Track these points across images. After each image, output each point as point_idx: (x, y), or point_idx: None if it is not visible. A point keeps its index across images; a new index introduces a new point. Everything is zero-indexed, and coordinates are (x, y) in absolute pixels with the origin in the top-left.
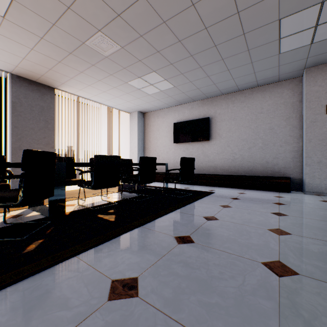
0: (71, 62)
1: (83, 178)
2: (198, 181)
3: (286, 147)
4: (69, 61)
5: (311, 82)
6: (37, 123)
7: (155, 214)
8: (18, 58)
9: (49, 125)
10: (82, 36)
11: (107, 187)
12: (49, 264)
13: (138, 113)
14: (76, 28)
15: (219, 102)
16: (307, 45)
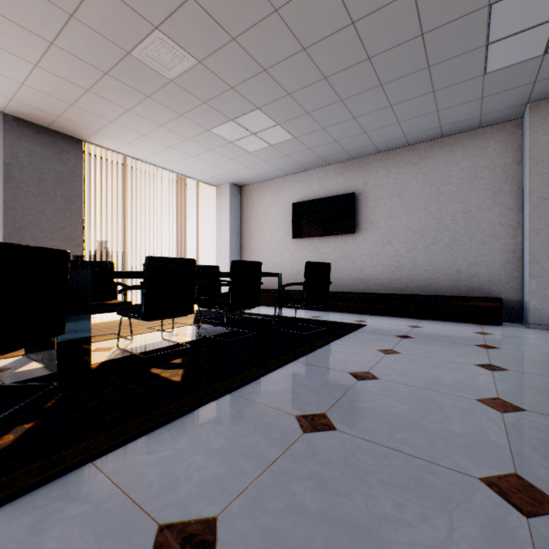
0: (109, 91)
1: (125, 300)
2: (336, 305)
3: (493, 244)
4: (104, 89)
5: (540, 127)
6: (51, 202)
7: (258, 368)
8: (13, 83)
9: (73, 206)
10: (125, 39)
11: (171, 316)
12: (31, 483)
13: (231, 187)
14: (114, 24)
15: (372, 166)
16: (537, 56)
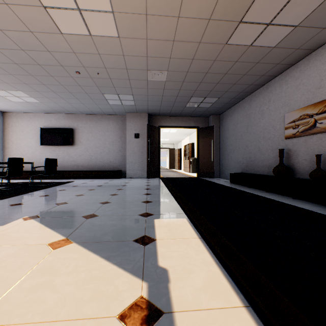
0: None
1: None
2: (63, 176)
3: (120, 153)
4: None
5: (129, 120)
6: None
7: (25, 192)
8: None
9: None
10: None
11: None
12: None
13: None
14: None
15: (81, 119)
16: (121, 105)
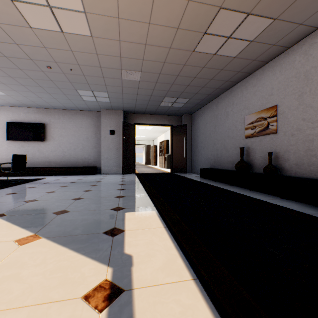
0: None
1: None
2: (34, 173)
3: (95, 149)
4: None
5: (104, 117)
6: None
7: None
8: None
9: None
10: None
11: None
12: None
13: None
14: None
15: (53, 113)
16: (96, 101)
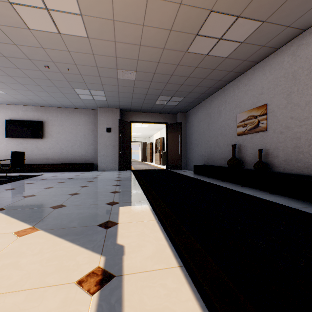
0: None
1: None
2: (32, 169)
3: (92, 146)
4: None
5: (101, 115)
6: None
7: None
8: None
9: None
10: None
11: None
12: None
13: None
14: None
15: (51, 111)
16: (93, 99)
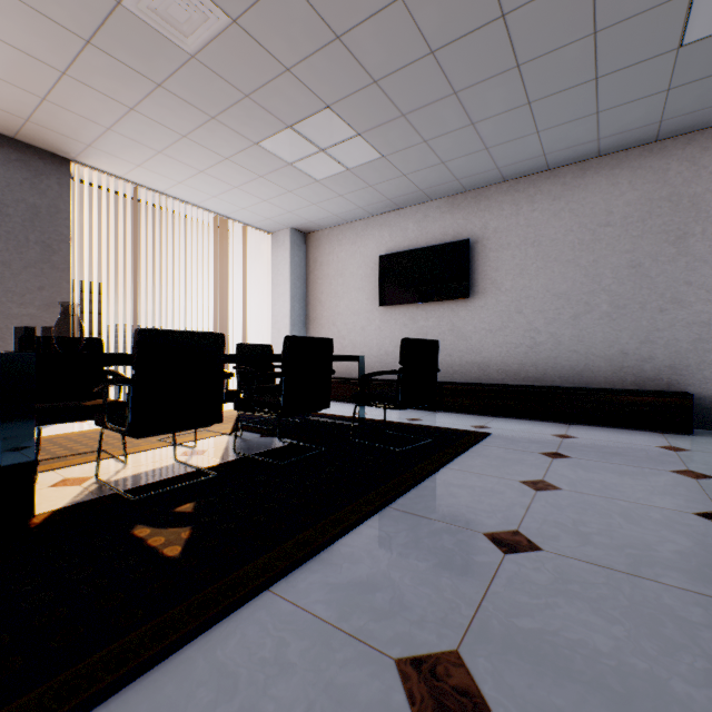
0: (97, 75)
1: (105, 401)
2: (442, 401)
3: (676, 313)
4: (90, 71)
5: None
6: (20, 249)
7: (323, 525)
8: None
9: (55, 256)
10: None
11: (181, 428)
12: None
13: (292, 233)
14: None
15: (495, 201)
16: None
